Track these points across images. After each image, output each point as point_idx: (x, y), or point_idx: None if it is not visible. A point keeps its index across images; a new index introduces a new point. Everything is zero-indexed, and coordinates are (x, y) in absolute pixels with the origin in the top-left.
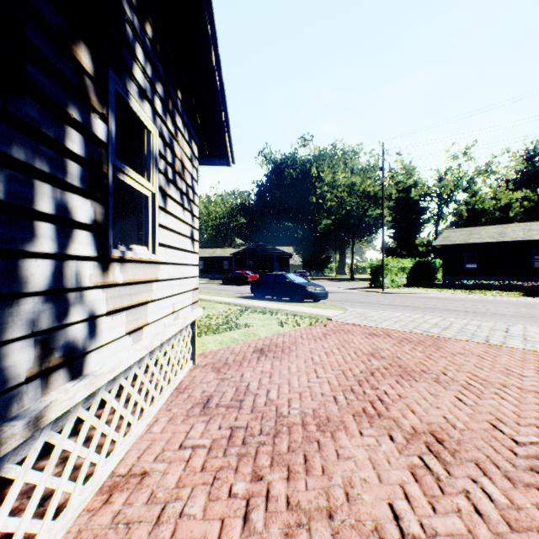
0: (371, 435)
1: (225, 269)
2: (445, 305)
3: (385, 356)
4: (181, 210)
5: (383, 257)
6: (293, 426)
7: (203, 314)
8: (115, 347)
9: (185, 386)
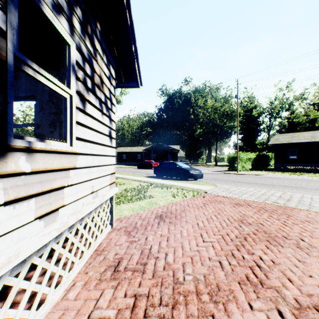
0: (261, 310)
1: (138, 159)
2: (280, 182)
3: (251, 223)
4: (100, 114)
5: (237, 151)
6: (188, 295)
7: (123, 188)
8: (19, 234)
9: (103, 248)
